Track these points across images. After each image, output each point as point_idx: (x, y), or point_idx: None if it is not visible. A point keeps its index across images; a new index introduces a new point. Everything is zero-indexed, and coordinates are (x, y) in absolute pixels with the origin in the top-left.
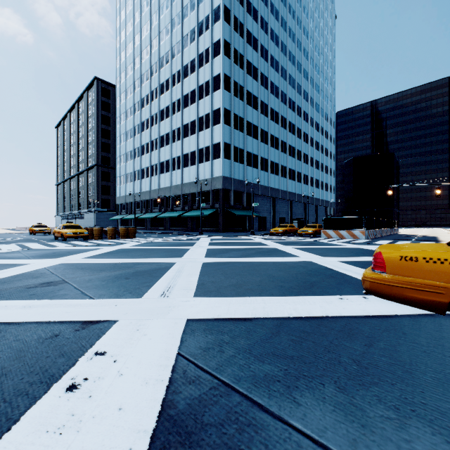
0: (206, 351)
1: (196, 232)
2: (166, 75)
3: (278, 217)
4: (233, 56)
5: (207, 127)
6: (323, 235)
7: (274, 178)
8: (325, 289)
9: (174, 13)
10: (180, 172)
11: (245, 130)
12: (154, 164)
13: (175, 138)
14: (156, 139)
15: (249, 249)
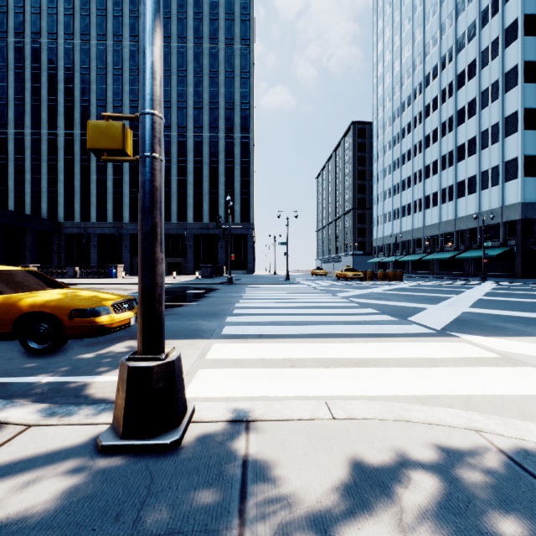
0: (472, 316)
1: (476, 277)
2: (432, 93)
3: None
4: None
5: (495, 141)
6: None
7: None
8: None
9: (443, 15)
10: (452, 204)
11: None
12: (417, 200)
13: (445, 164)
14: (419, 170)
15: None
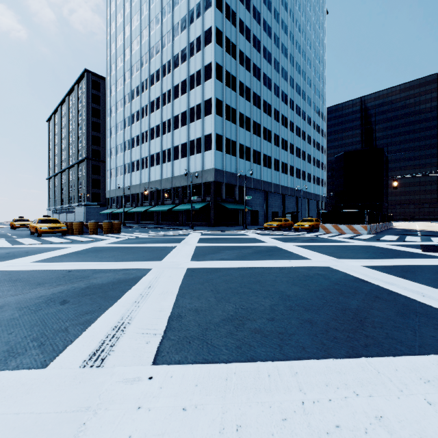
0: None
1: (187, 226)
2: (156, 66)
3: (271, 211)
4: (225, 45)
5: (198, 118)
6: (321, 230)
7: (267, 171)
8: (390, 330)
9: (164, 1)
10: (170, 165)
11: (237, 121)
12: (144, 157)
13: (165, 129)
14: (146, 131)
15: (244, 248)
